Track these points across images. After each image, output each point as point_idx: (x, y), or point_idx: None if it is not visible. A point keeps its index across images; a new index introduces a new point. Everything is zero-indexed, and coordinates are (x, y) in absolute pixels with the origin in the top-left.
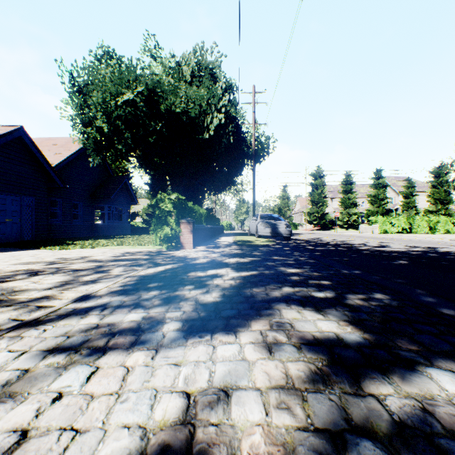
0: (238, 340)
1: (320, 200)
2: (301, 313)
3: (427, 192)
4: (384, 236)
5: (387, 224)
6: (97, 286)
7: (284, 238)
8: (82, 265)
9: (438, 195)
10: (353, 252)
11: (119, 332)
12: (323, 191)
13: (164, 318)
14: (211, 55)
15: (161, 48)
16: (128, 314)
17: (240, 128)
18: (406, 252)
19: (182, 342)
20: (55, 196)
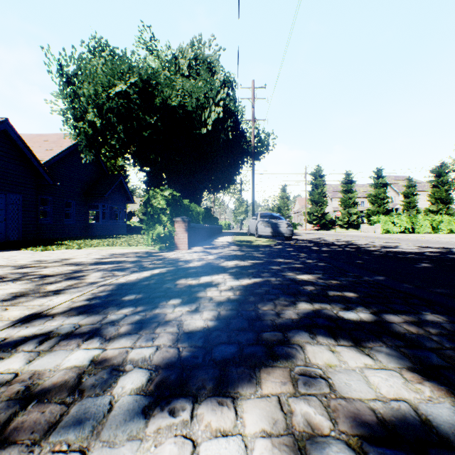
0: (240, 423)
1: (320, 200)
2: (337, 352)
3: (428, 191)
4: (388, 236)
5: (389, 223)
6: (58, 299)
7: (285, 238)
8: (55, 269)
9: (439, 194)
10: (364, 253)
11: (39, 395)
12: (323, 190)
13: (124, 361)
14: (209, 49)
15: (156, 40)
16: (73, 352)
17: (239, 123)
18: (421, 253)
19: (137, 427)
20: (45, 194)
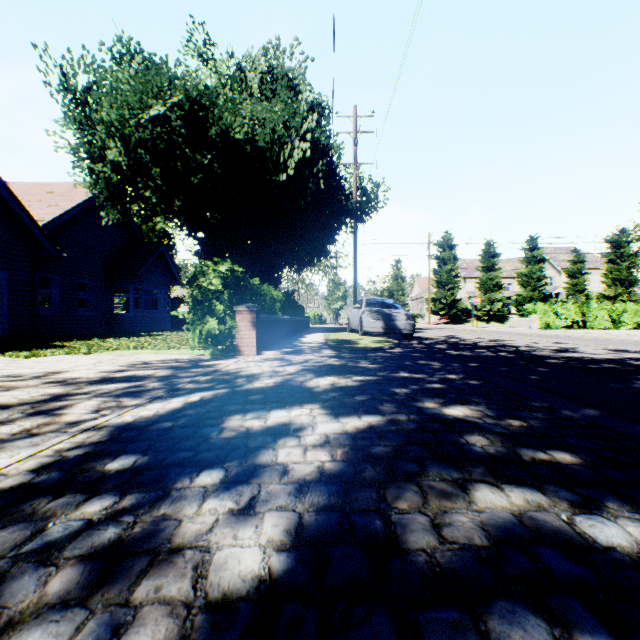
0: None
1: (450, 281)
2: None
3: (601, 269)
4: (552, 332)
5: (549, 315)
6: None
7: (403, 336)
8: (23, 393)
9: (617, 273)
10: (532, 361)
11: None
12: (453, 268)
13: None
14: (291, 59)
15: (213, 45)
16: None
17: (335, 167)
18: (621, 360)
19: None
20: (47, 271)
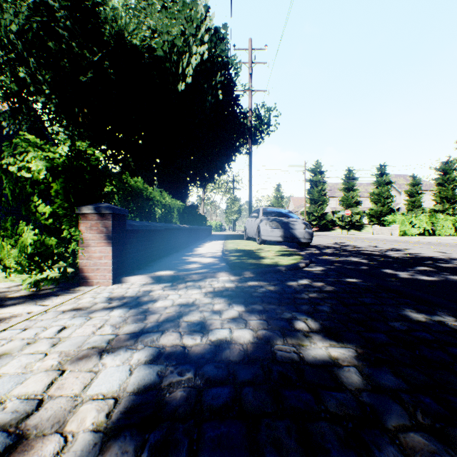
0: None
1: (320, 198)
2: None
3: (430, 190)
4: (422, 239)
5: (406, 224)
6: None
7: (300, 244)
8: None
9: (445, 193)
10: None
11: None
12: (323, 188)
13: None
14: None
15: None
16: None
17: (233, 83)
18: None
19: None
20: None
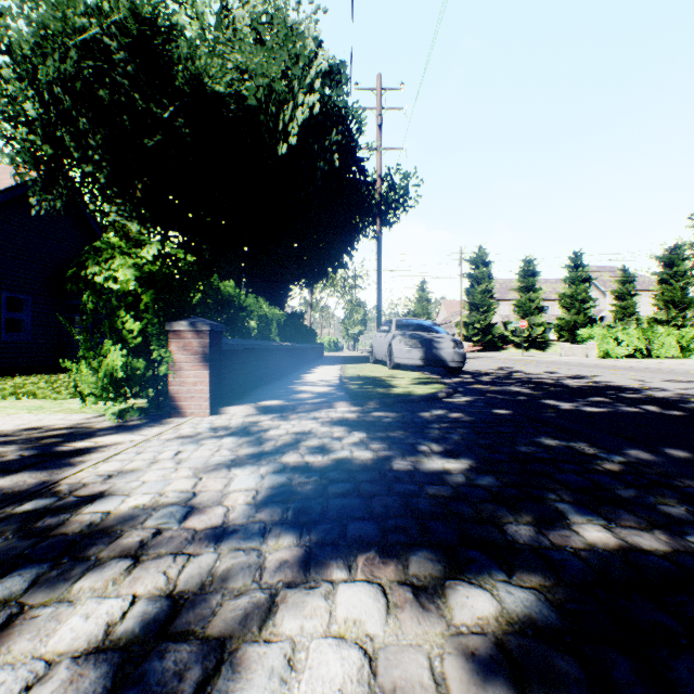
0: None
1: (485, 303)
2: None
3: (650, 290)
4: (626, 363)
5: (608, 341)
6: None
7: (448, 370)
8: None
9: (670, 294)
10: None
11: None
12: (488, 287)
13: None
14: (297, 9)
15: None
16: None
17: (355, 142)
18: None
19: None
20: None
